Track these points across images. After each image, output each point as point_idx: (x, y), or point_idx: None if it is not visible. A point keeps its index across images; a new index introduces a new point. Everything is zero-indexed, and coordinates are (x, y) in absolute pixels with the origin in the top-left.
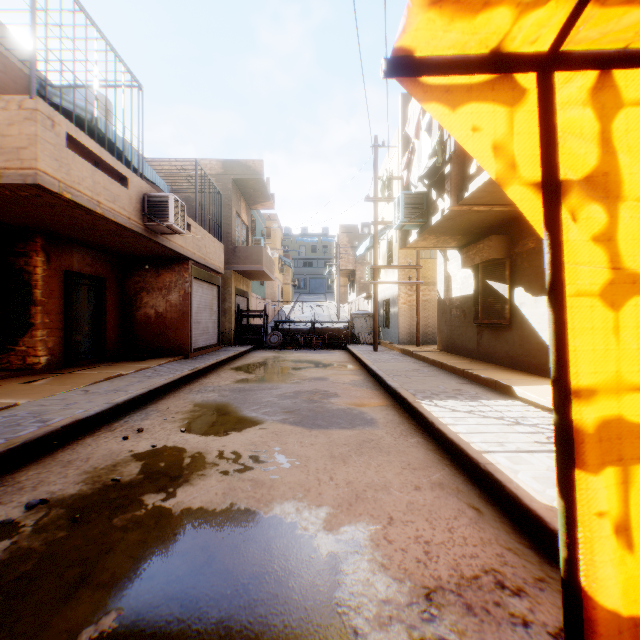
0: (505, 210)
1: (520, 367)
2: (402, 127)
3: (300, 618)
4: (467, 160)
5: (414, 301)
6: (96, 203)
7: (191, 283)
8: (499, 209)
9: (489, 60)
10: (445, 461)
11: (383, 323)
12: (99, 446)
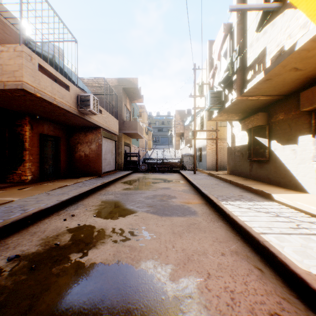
0: (266, 99)
1: (274, 183)
2: (209, 58)
3: None
4: (245, 72)
5: (214, 148)
6: (53, 99)
7: (102, 139)
8: (263, 98)
9: None
10: (237, 237)
11: (198, 159)
12: (51, 224)
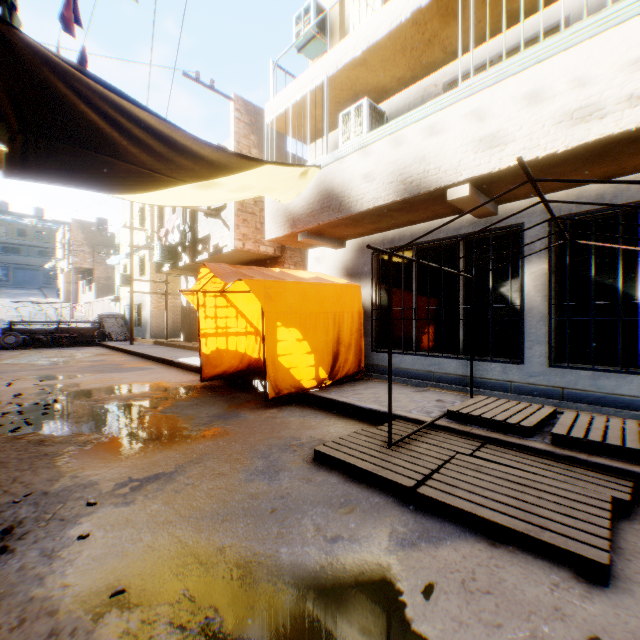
0: None
1: None
2: None
3: (153, 387)
4: (197, 242)
5: (164, 306)
6: None
7: None
8: None
9: (191, 291)
10: (186, 371)
11: (135, 323)
12: None
